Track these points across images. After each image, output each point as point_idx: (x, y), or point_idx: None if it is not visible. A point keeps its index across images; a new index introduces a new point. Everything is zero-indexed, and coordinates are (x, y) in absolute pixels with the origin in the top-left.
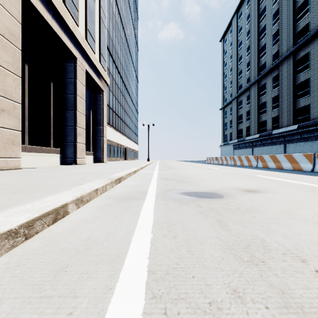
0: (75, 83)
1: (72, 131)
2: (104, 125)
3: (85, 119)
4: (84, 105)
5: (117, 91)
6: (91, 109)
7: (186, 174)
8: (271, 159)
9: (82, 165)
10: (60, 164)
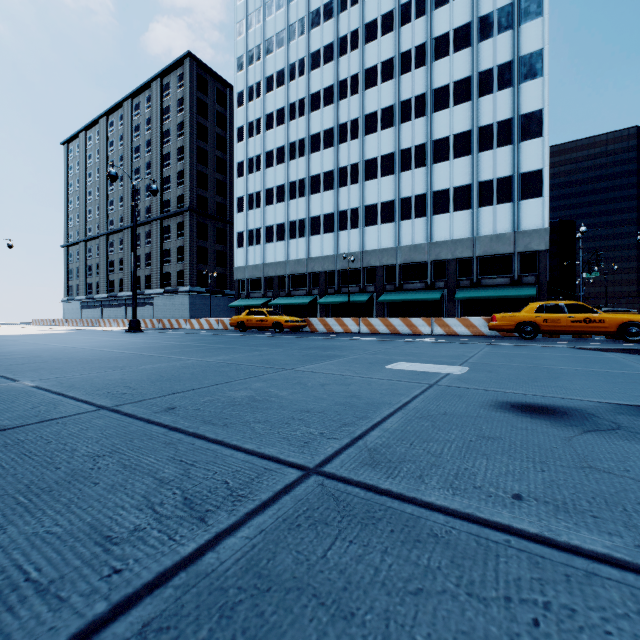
0: None
1: None
2: None
3: None
4: None
5: None
6: None
7: None
8: (71, 321)
9: None
10: None
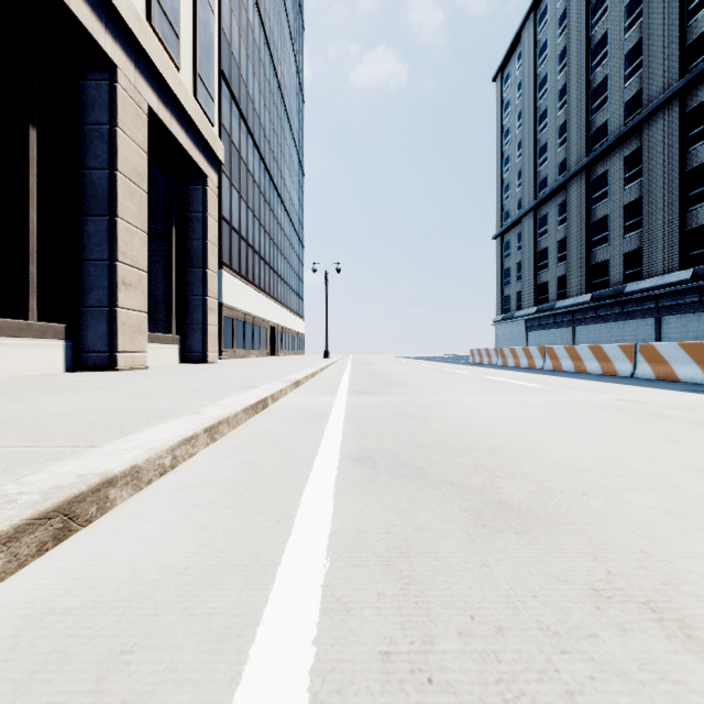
0: (113, 137)
1: (103, 274)
2: (208, 266)
3: (146, 243)
4: (144, 203)
5: (252, 189)
6: (173, 221)
7: (455, 415)
8: (688, 354)
9: (131, 371)
10: (66, 368)
